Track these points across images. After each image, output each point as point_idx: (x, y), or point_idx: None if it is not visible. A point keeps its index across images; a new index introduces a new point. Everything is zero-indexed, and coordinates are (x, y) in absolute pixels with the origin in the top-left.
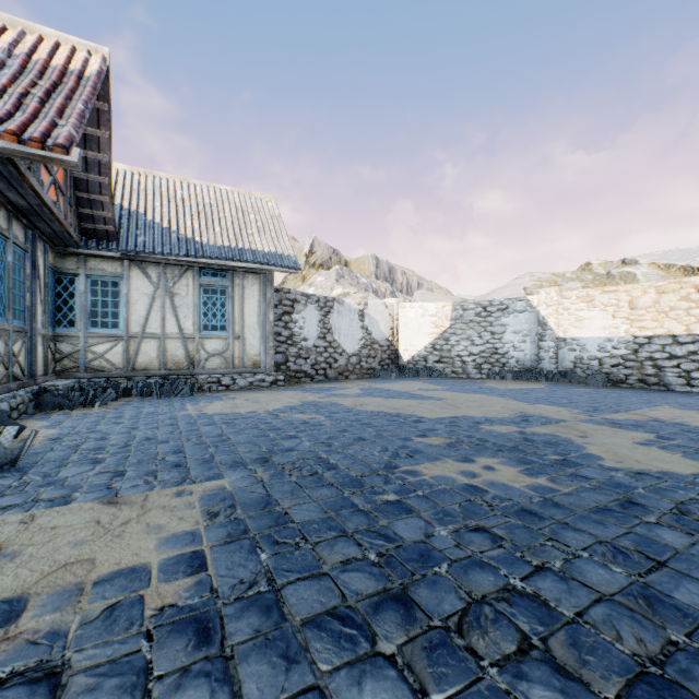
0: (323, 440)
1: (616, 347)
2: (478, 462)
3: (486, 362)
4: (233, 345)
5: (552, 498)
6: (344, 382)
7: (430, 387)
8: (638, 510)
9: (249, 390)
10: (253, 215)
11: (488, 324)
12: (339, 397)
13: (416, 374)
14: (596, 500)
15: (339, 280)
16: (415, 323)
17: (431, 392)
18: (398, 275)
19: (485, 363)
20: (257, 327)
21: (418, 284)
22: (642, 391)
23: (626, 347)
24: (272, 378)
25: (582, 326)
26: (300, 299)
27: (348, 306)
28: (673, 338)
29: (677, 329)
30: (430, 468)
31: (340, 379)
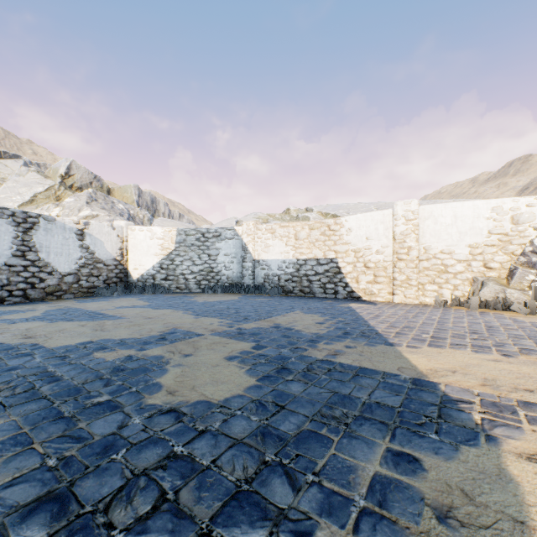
0: None
1: (288, 267)
2: None
3: (205, 278)
4: None
5: None
6: (45, 303)
7: (135, 304)
8: (39, 522)
9: None
10: None
11: (206, 248)
12: None
13: (143, 290)
14: (1, 509)
15: (90, 202)
16: (144, 245)
17: (124, 310)
18: (160, 206)
19: (204, 279)
20: None
21: (180, 215)
22: (298, 298)
23: (293, 267)
24: None
25: (269, 251)
26: None
27: (62, 224)
28: (317, 260)
29: (319, 254)
30: None
31: (49, 299)
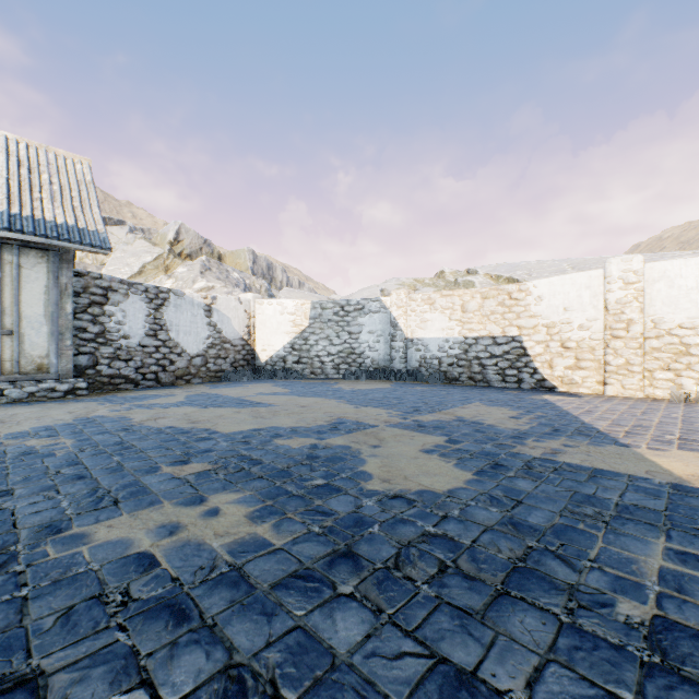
0: (6, 486)
1: (452, 347)
2: (208, 503)
3: (344, 362)
4: (0, 344)
5: (244, 565)
6: (178, 388)
7: (275, 390)
8: (345, 570)
9: (22, 404)
10: (48, 175)
11: (346, 324)
12: (143, 408)
13: (274, 375)
14: (305, 558)
15: (204, 272)
16: (274, 321)
17: (268, 397)
18: (277, 273)
19: (343, 363)
20: (43, 319)
21: (300, 283)
22: (469, 388)
23: (459, 347)
24: (68, 386)
25: (426, 327)
26: (119, 288)
27: (191, 299)
28: (493, 339)
29: (496, 331)
30: (119, 524)
31: (178, 384)
